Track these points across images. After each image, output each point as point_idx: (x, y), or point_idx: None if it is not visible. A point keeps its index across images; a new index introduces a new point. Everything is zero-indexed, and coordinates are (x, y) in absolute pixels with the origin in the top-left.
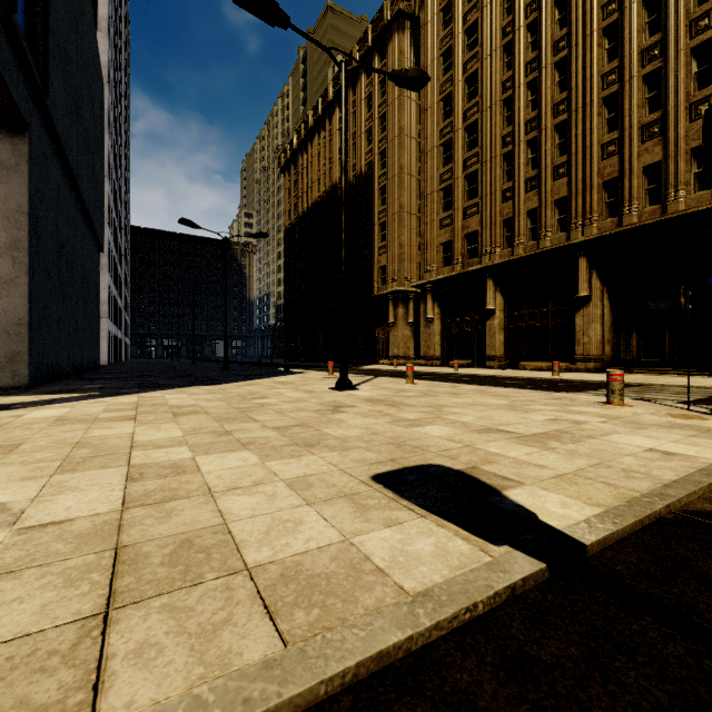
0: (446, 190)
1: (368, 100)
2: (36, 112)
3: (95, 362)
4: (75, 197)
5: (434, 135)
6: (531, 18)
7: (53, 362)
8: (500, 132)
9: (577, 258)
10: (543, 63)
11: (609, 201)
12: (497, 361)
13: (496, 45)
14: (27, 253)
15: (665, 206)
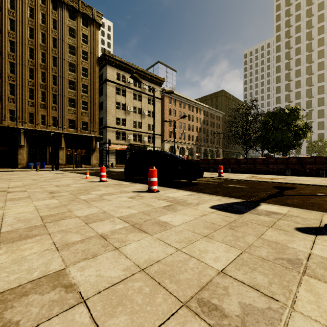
0: None
1: None
2: None
3: None
4: None
5: None
6: None
7: None
8: None
9: None
10: None
11: None
12: None
13: None
14: None
15: (2, 121)
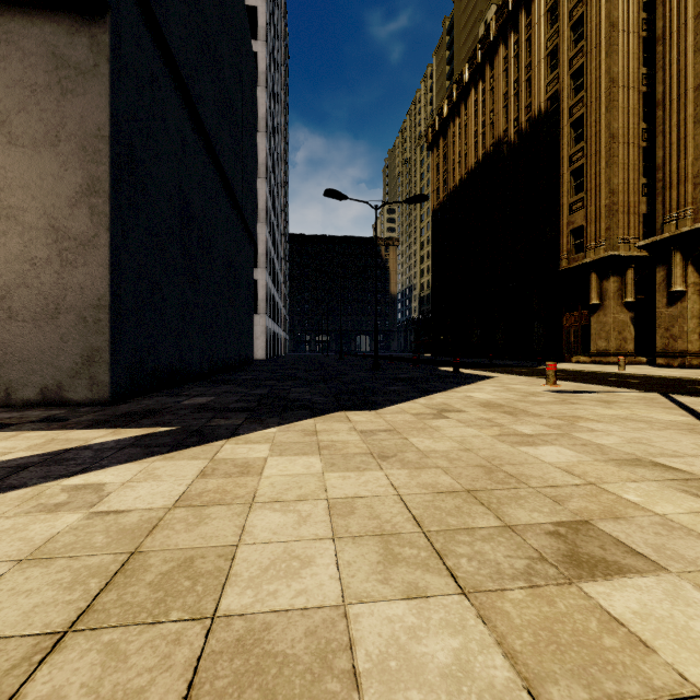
0: None
1: (551, 12)
2: (130, 0)
3: (246, 357)
4: (214, 168)
5: None
6: None
7: (173, 360)
8: None
9: None
10: None
11: None
12: None
13: None
14: (107, 197)
15: None
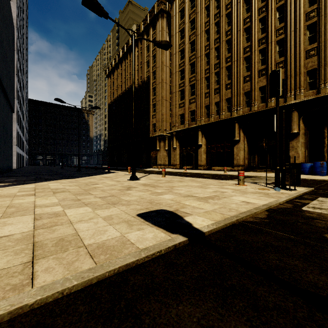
0: (182, 91)
1: (147, 47)
2: None
3: (9, 167)
4: None
5: (176, 66)
6: (216, 20)
7: None
8: (204, 68)
9: (234, 123)
10: (221, 40)
11: (246, 100)
12: (203, 166)
13: (202, 30)
14: None
15: (267, 104)
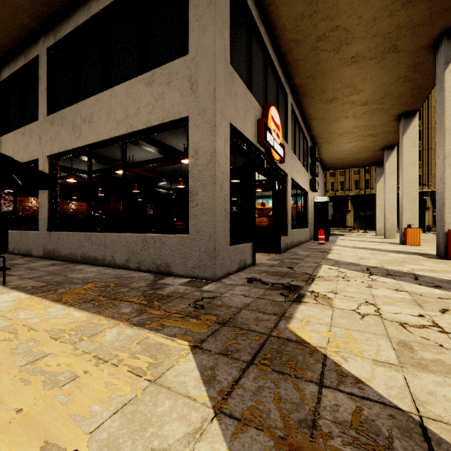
0: None
1: None
2: None
3: None
4: None
5: None
6: None
7: None
8: None
9: (348, 199)
10: None
11: (355, 185)
12: None
13: None
14: None
15: (370, 190)
